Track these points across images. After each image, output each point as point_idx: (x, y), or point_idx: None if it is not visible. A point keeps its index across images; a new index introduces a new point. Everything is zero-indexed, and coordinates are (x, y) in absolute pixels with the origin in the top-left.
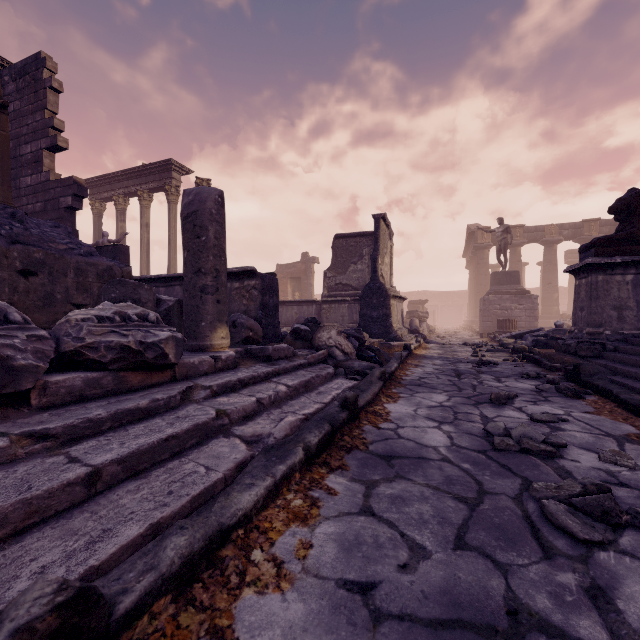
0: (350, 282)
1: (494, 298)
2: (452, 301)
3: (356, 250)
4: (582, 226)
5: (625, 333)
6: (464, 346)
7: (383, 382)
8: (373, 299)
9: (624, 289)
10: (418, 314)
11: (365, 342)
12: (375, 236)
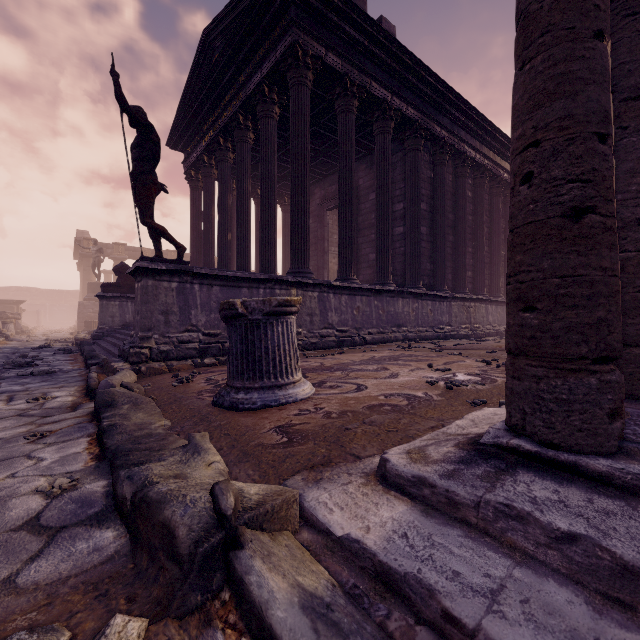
0: None
1: (89, 303)
2: (66, 301)
3: None
4: (167, 254)
5: (115, 328)
6: (46, 341)
7: None
8: None
9: (115, 308)
10: (7, 315)
11: None
12: None
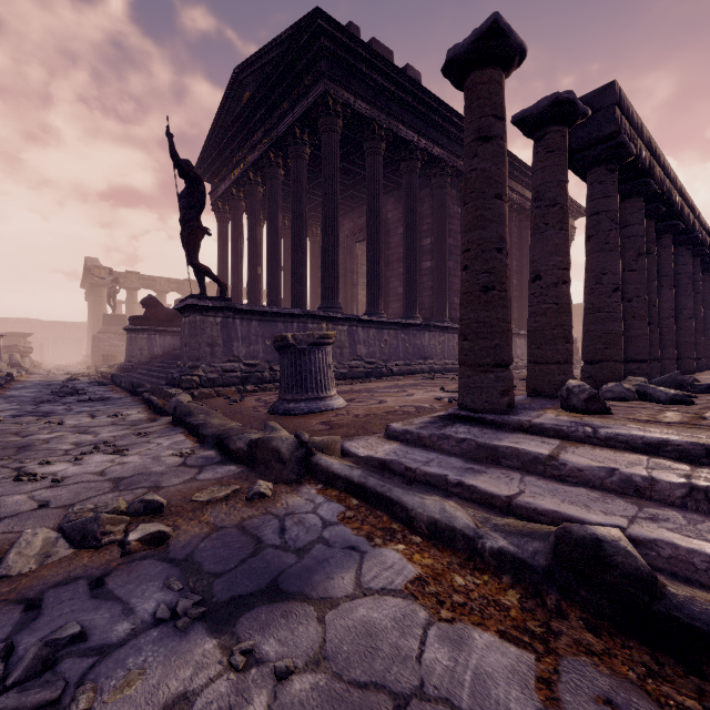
0: None
1: (104, 336)
2: (70, 333)
3: None
4: (184, 283)
5: (144, 361)
6: (67, 375)
7: None
8: None
9: (144, 341)
10: (19, 349)
11: None
12: None
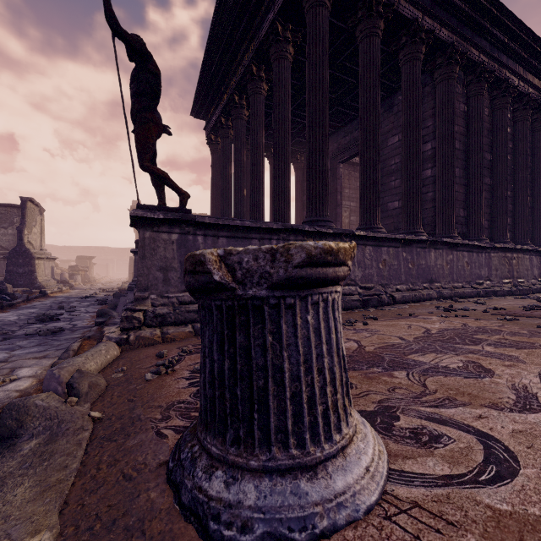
0: (0, 243)
1: None
2: (128, 256)
3: (7, 217)
4: None
5: None
6: (99, 290)
7: (1, 307)
8: (19, 259)
9: None
10: (79, 268)
11: (4, 290)
12: (22, 213)
